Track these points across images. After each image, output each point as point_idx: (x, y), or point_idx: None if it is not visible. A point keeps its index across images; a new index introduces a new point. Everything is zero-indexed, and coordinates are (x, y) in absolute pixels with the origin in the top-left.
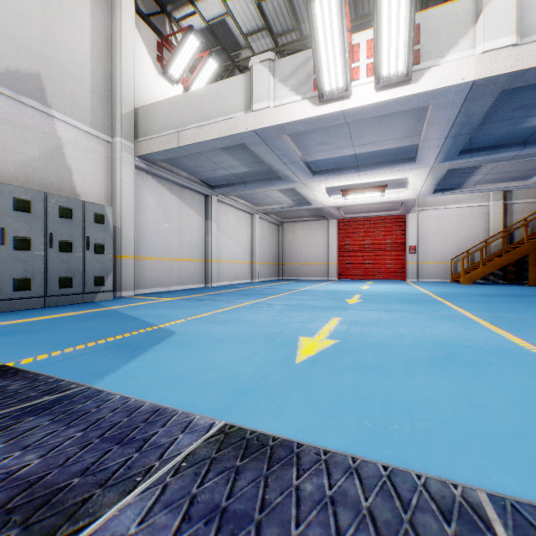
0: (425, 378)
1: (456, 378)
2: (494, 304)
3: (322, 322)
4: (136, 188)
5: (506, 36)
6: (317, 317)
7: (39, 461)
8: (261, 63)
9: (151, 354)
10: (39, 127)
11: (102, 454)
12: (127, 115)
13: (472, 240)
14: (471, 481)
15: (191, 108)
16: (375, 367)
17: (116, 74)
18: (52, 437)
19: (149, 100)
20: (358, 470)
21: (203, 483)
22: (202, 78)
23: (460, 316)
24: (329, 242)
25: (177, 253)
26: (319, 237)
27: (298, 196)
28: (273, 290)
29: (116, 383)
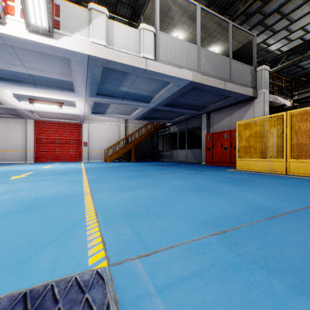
0: None
1: (3, 224)
2: (106, 171)
3: None
4: None
5: (102, 40)
6: None
7: None
8: None
9: None
10: None
11: None
12: None
13: (114, 141)
14: None
15: None
16: None
17: None
18: None
19: None
20: None
21: None
22: None
23: (79, 179)
24: (27, 135)
25: None
26: (18, 131)
27: None
28: None
29: None
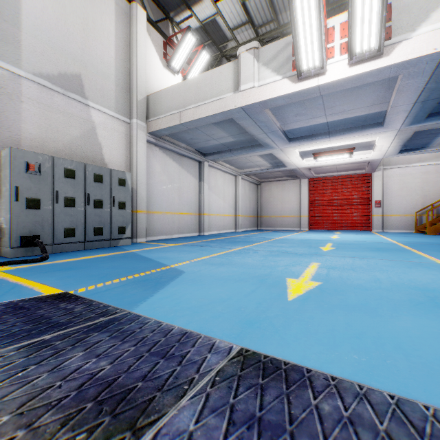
0: (410, 319)
1: None
2: None
3: (303, 266)
4: (147, 157)
5: None
6: (298, 262)
7: (110, 366)
8: (247, 51)
9: (169, 288)
10: (80, 114)
11: (153, 365)
12: (141, 101)
13: (437, 195)
14: None
15: (190, 92)
16: (360, 307)
17: (133, 70)
18: (114, 349)
19: (157, 88)
20: (366, 396)
21: (236, 395)
22: (197, 67)
23: (431, 263)
24: (301, 198)
25: (177, 208)
26: (292, 194)
27: (275, 160)
28: (255, 238)
29: (149, 310)
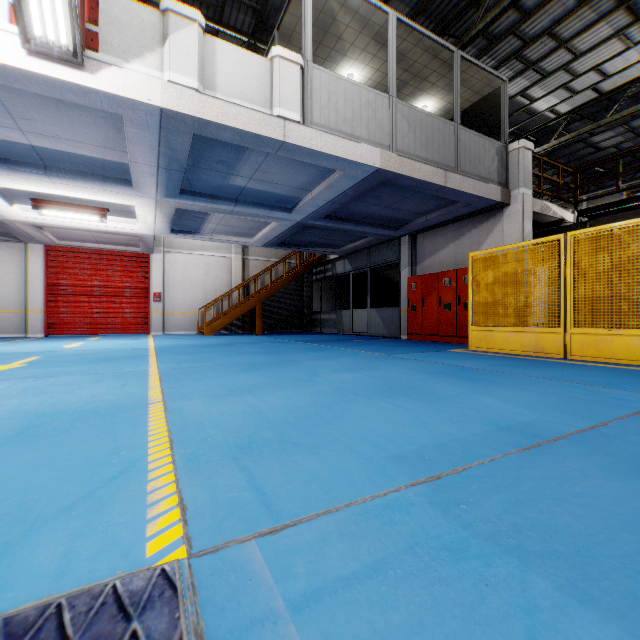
0: None
1: None
2: (200, 354)
3: None
4: None
5: (190, 77)
6: None
7: None
8: None
9: None
10: None
11: None
12: None
13: (218, 291)
14: None
15: None
16: None
17: None
18: None
19: None
20: None
21: None
22: None
23: (140, 371)
24: (29, 278)
25: None
26: (8, 268)
27: None
28: None
29: None
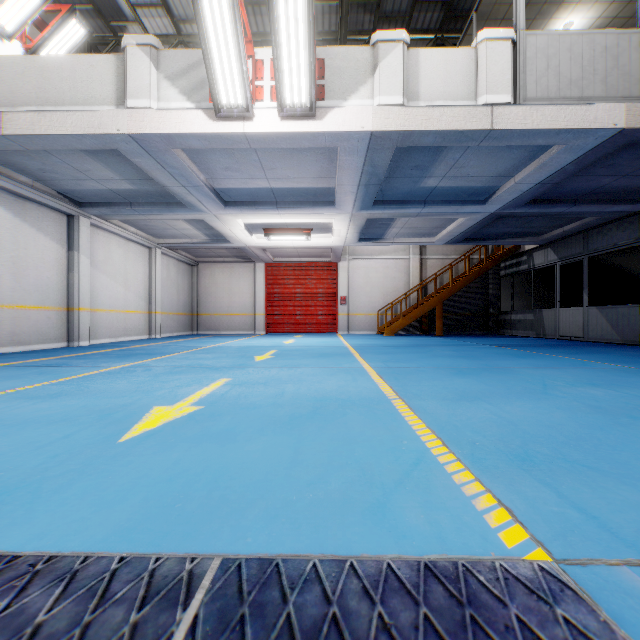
0: (267, 440)
1: (300, 435)
2: (396, 355)
3: (201, 386)
4: None
5: (397, 95)
6: (201, 380)
7: None
8: (139, 47)
9: None
10: None
11: None
12: None
13: (396, 292)
14: (220, 549)
15: (27, 81)
16: (221, 433)
17: None
18: None
19: None
20: (77, 572)
21: None
22: (59, 43)
23: (357, 368)
24: (256, 289)
25: (11, 297)
26: (244, 282)
27: (212, 230)
28: (171, 348)
29: None
